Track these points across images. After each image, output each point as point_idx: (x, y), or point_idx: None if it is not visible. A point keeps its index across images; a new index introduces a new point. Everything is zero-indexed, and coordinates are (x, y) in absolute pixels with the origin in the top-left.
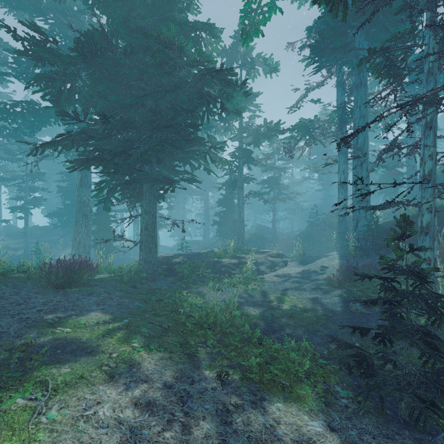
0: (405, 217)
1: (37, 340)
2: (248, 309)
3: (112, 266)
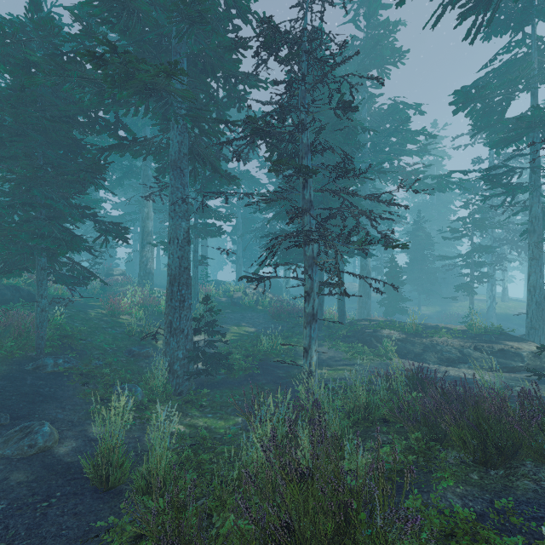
0: (207, 296)
1: (226, 326)
2: None
3: (334, 317)
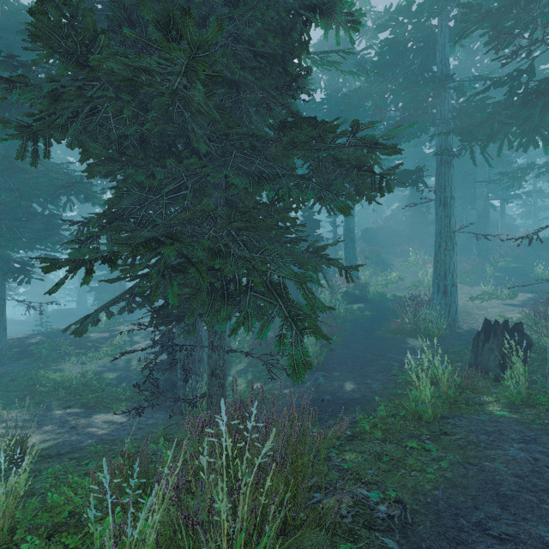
0: None
1: None
2: (107, 375)
3: None
